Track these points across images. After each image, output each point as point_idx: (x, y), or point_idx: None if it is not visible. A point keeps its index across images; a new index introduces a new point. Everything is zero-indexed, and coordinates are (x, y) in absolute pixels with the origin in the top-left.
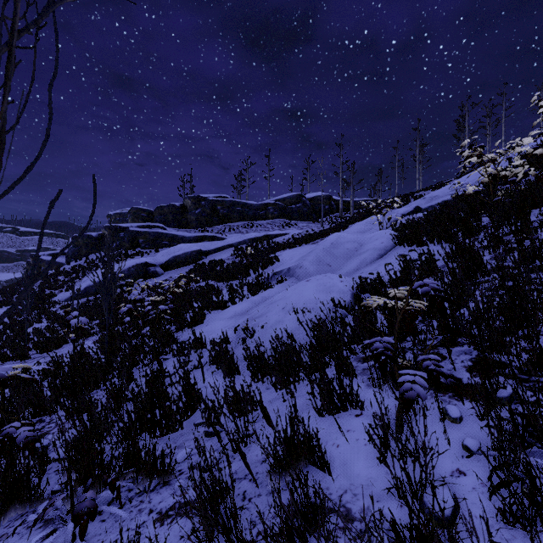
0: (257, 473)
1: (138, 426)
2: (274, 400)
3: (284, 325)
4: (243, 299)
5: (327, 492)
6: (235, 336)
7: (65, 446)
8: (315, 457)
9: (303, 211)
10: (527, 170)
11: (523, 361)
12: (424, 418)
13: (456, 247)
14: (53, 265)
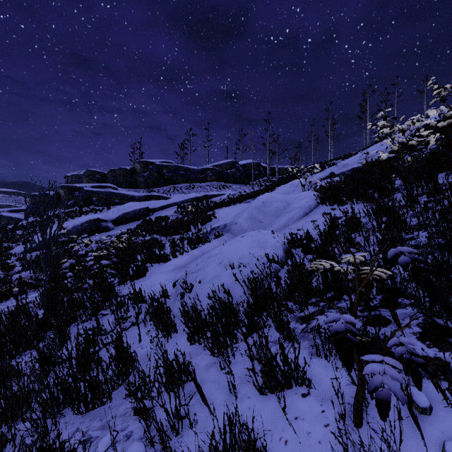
0: None
1: (61, 400)
2: (211, 366)
3: (221, 280)
4: (183, 252)
5: None
6: (174, 290)
7: None
8: None
9: (236, 175)
10: (439, 137)
11: None
12: (400, 422)
13: (377, 206)
14: (12, 221)
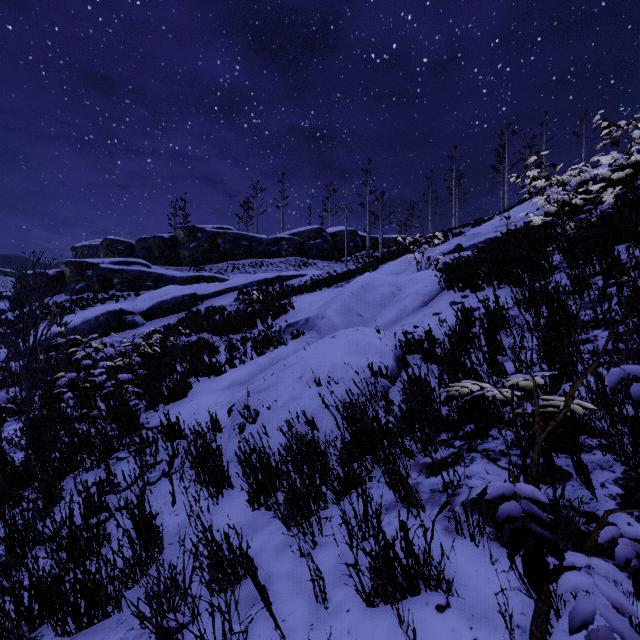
0: None
1: (37, 611)
2: (285, 548)
3: (301, 404)
4: (244, 360)
5: None
6: (230, 418)
7: None
8: None
9: (323, 248)
10: (619, 192)
11: None
12: None
13: (530, 292)
14: None
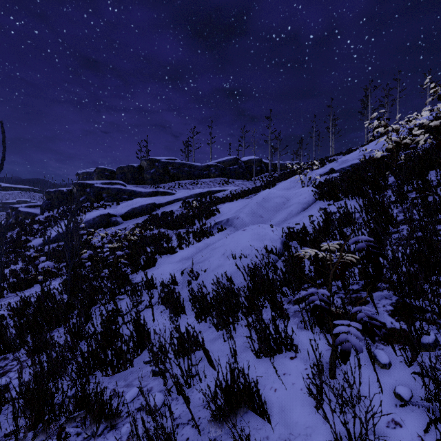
0: (199, 417)
1: (92, 365)
2: (215, 339)
3: (224, 269)
4: (189, 245)
5: None
6: (182, 278)
7: (19, 390)
8: (254, 404)
9: (239, 172)
10: (427, 138)
11: None
12: (359, 368)
13: (369, 202)
14: (29, 216)
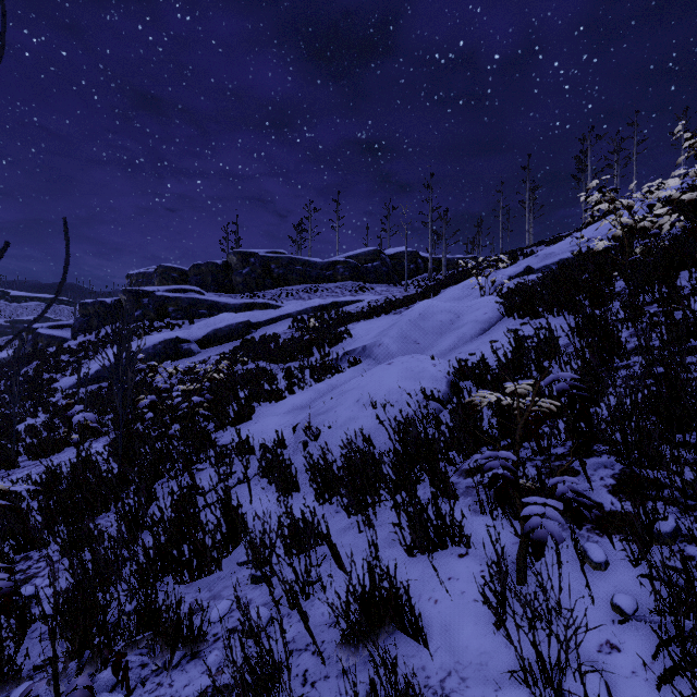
0: (323, 641)
1: (160, 567)
2: (346, 530)
3: (359, 424)
4: (304, 387)
5: (422, 674)
6: (293, 438)
7: (54, 601)
8: (405, 621)
9: (382, 272)
10: (675, 220)
11: (687, 481)
12: (559, 567)
13: (584, 320)
14: (54, 341)
